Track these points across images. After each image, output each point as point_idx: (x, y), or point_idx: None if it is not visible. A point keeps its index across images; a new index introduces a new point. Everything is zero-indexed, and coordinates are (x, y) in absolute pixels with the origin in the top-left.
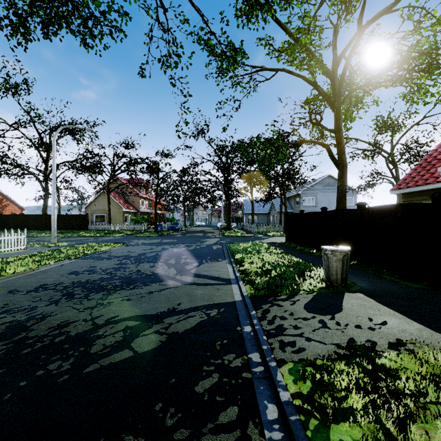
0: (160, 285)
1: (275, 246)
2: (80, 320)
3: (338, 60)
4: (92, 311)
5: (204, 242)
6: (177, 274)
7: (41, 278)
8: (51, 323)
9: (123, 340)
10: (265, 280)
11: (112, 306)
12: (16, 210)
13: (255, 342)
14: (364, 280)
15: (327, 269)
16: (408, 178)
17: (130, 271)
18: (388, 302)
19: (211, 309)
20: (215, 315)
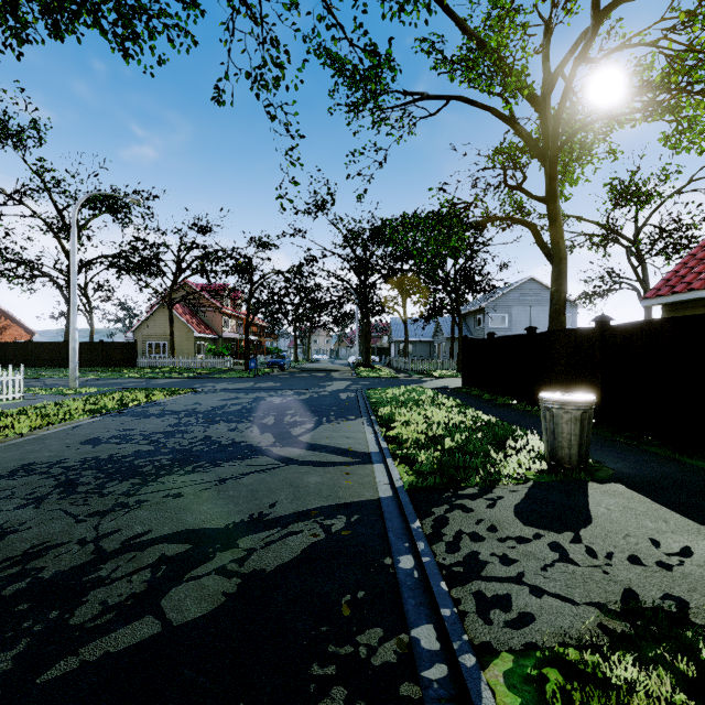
0: (241, 466)
1: (445, 393)
2: (72, 540)
3: (553, 79)
4: (102, 520)
5: (326, 388)
6: (275, 444)
7: (30, 452)
8: (11, 549)
9: (147, 592)
10: (435, 457)
11: (143, 510)
12: (23, 335)
13: (425, 597)
14: (617, 456)
15: (551, 436)
16: (672, 277)
17: (192, 439)
18: (679, 504)
19: (334, 515)
20: (341, 531)
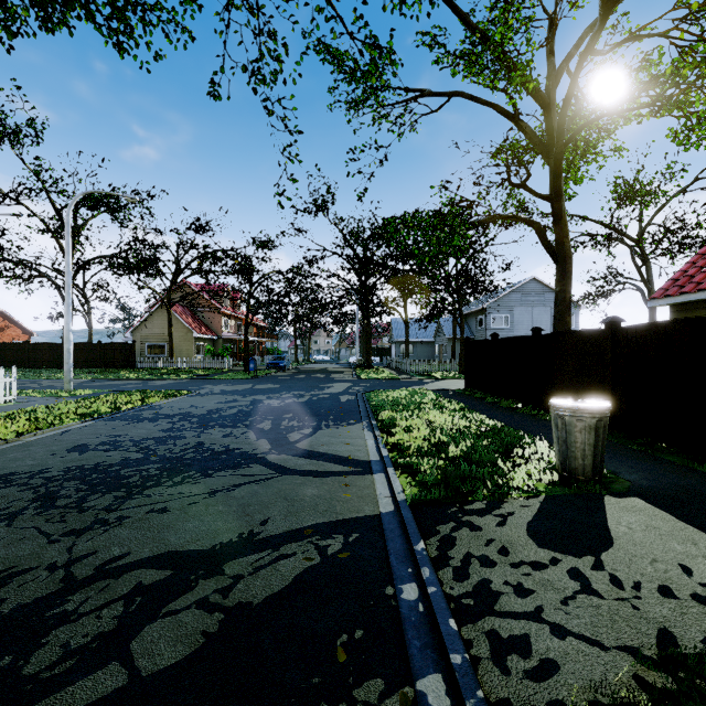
0: (233, 476)
1: (447, 396)
2: (41, 565)
3: (557, 74)
4: (77, 540)
5: (325, 390)
6: (270, 451)
7: (12, 460)
8: None
9: (116, 631)
10: (439, 467)
11: (124, 529)
12: (21, 336)
13: (431, 637)
14: (632, 465)
15: (563, 445)
16: (681, 277)
17: (184, 445)
18: None
19: (331, 534)
20: (338, 553)
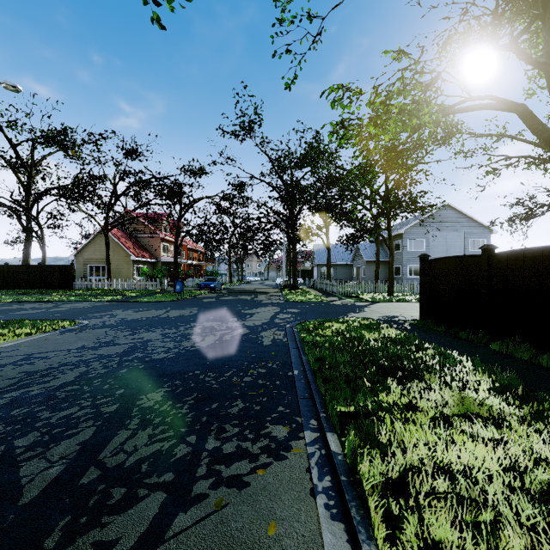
0: None
1: (412, 333)
2: None
3: None
4: None
5: (246, 319)
6: None
7: None
8: None
9: None
10: None
11: None
12: None
13: None
14: None
15: None
16: None
17: None
18: None
19: None
20: None
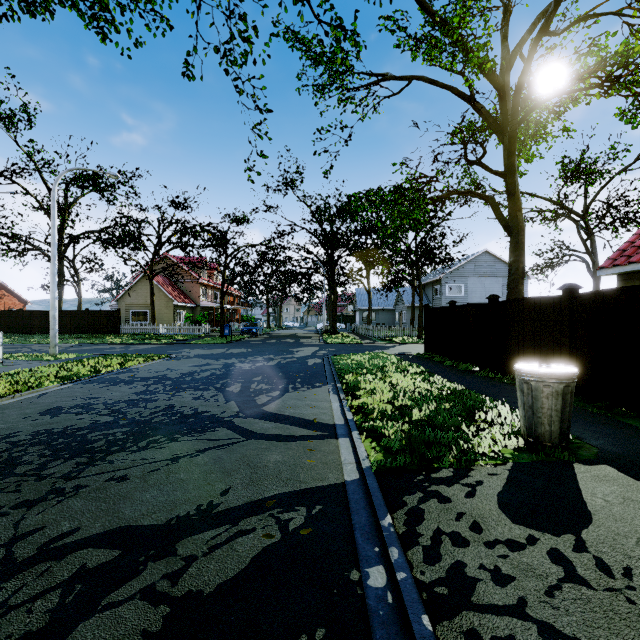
0: (199, 440)
1: (408, 360)
2: None
3: (511, 57)
4: (27, 513)
5: (294, 354)
6: (238, 414)
7: None
8: None
9: (45, 630)
10: (404, 432)
11: (78, 499)
12: (16, 304)
13: (403, 638)
14: (595, 430)
15: (529, 411)
16: (628, 248)
17: (154, 408)
18: None
19: (293, 506)
20: (299, 529)
